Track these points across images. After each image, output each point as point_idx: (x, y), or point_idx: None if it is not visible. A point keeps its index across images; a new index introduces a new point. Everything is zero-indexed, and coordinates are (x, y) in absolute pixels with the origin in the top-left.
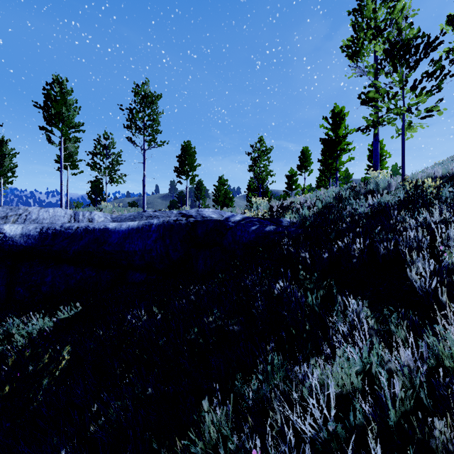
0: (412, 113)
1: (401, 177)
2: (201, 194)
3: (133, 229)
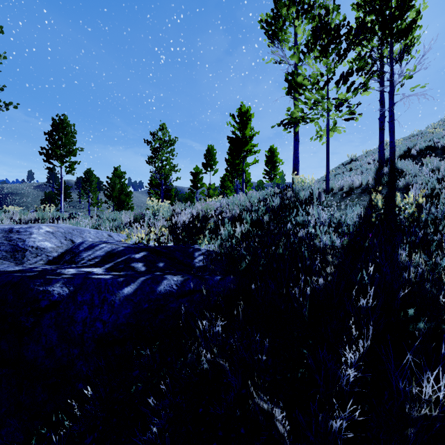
0: (341, 111)
1: (326, 185)
2: (90, 186)
3: None
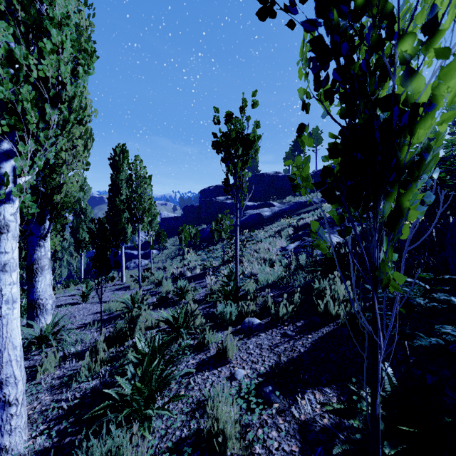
0: None
1: None
2: None
3: None
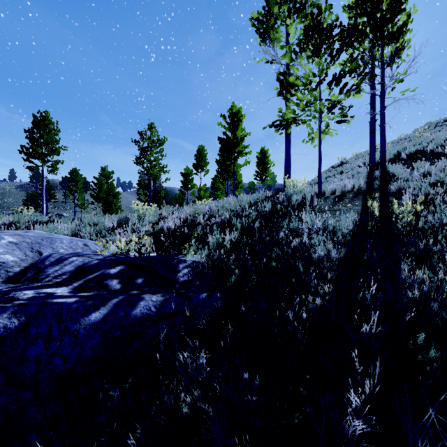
0: (333, 113)
1: (318, 189)
2: (76, 186)
3: None
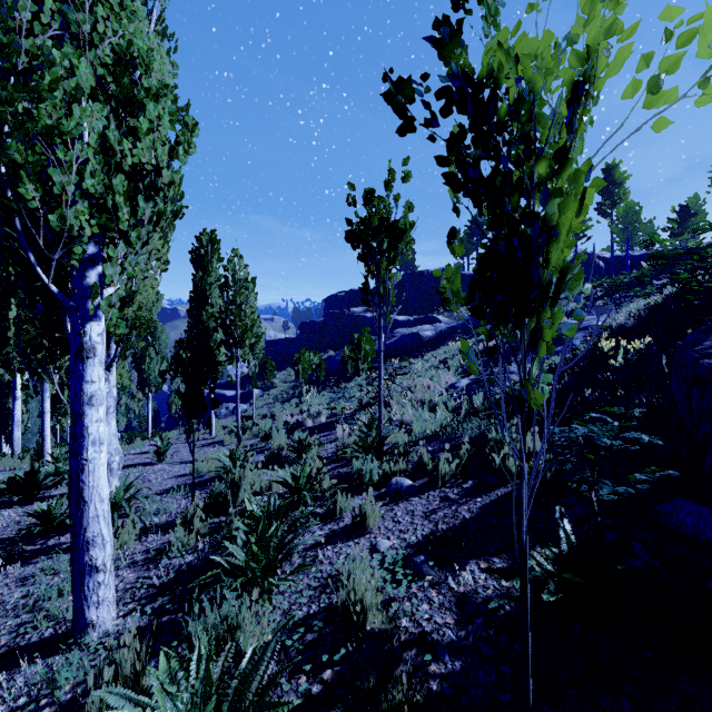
0: None
1: None
2: None
3: (641, 254)
